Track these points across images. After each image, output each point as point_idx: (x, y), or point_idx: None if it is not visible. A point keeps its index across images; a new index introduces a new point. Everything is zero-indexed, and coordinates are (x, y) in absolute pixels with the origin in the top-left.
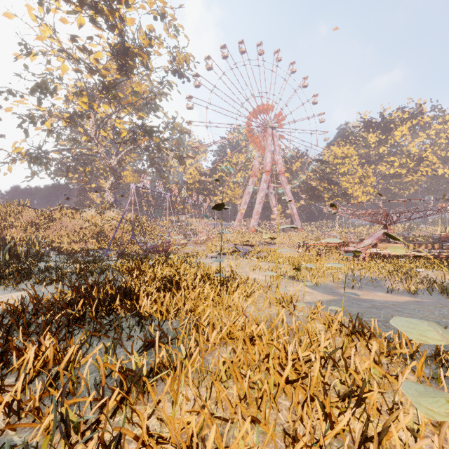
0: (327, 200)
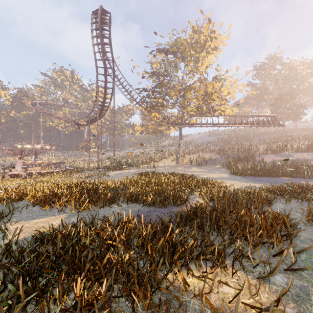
0: None
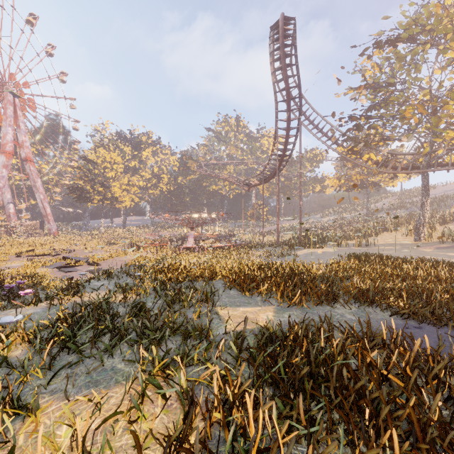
0: (95, 202)
